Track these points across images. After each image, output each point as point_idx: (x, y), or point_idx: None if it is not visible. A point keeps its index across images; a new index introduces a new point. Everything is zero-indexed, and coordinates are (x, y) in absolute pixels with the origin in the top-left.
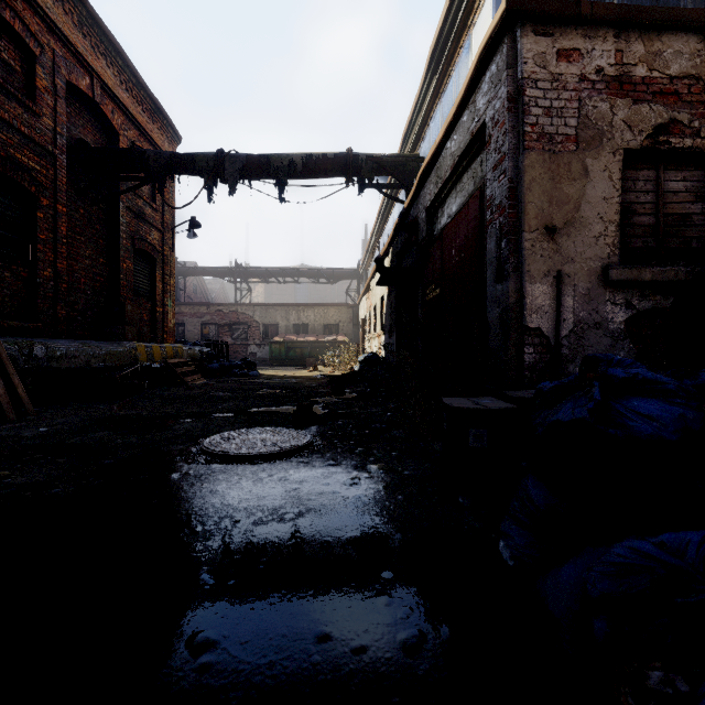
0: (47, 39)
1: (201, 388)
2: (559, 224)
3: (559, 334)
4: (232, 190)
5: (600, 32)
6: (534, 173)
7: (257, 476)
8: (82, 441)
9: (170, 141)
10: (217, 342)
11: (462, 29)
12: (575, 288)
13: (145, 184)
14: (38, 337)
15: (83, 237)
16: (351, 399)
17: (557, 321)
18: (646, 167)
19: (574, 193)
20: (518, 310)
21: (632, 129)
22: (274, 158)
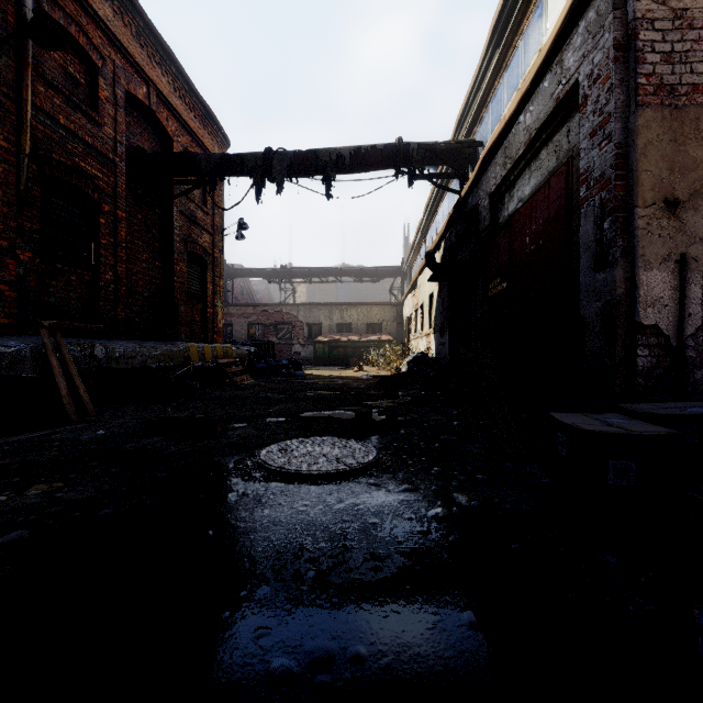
0: (109, 51)
1: (250, 388)
2: (682, 195)
3: (682, 332)
4: (280, 188)
5: None
6: (650, 134)
7: (324, 502)
8: (136, 447)
9: (219, 146)
10: (264, 341)
11: None
12: None
13: (197, 187)
14: (100, 338)
15: (140, 241)
16: (407, 403)
17: (681, 316)
18: None
19: None
20: (628, 303)
21: None
22: (322, 153)
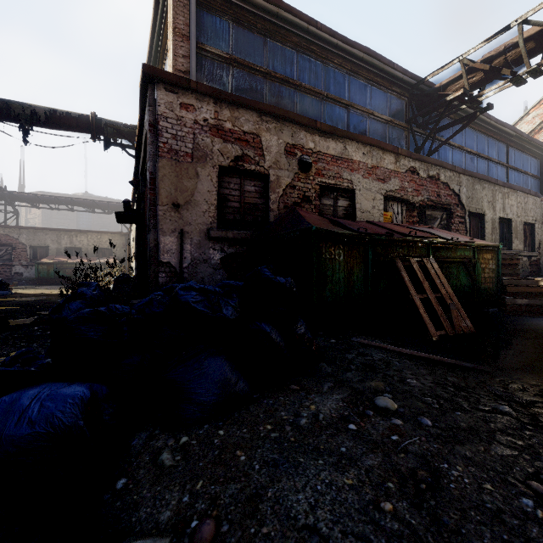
0: None
1: None
2: (181, 202)
3: (182, 266)
4: None
5: (206, 99)
6: (165, 171)
7: None
8: None
9: None
10: None
11: (163, 57)
12: (192, 239)
13: None
14: None
15: None
16: None
17: (181, 258)
18: (235, 177)
19: (191, 186)
20: (156, 251)
21: (224, 156)
22: (15, 105)
